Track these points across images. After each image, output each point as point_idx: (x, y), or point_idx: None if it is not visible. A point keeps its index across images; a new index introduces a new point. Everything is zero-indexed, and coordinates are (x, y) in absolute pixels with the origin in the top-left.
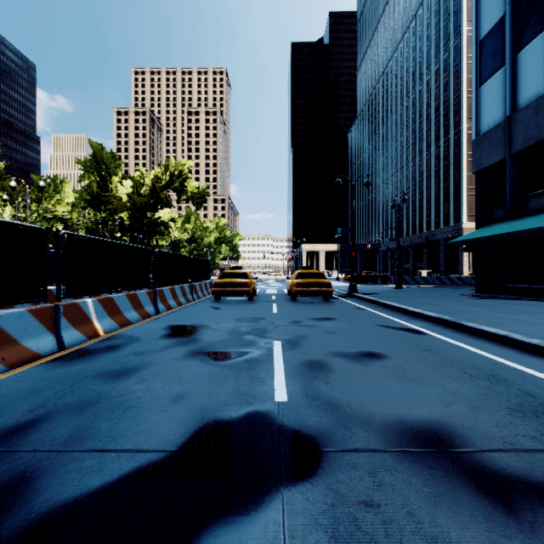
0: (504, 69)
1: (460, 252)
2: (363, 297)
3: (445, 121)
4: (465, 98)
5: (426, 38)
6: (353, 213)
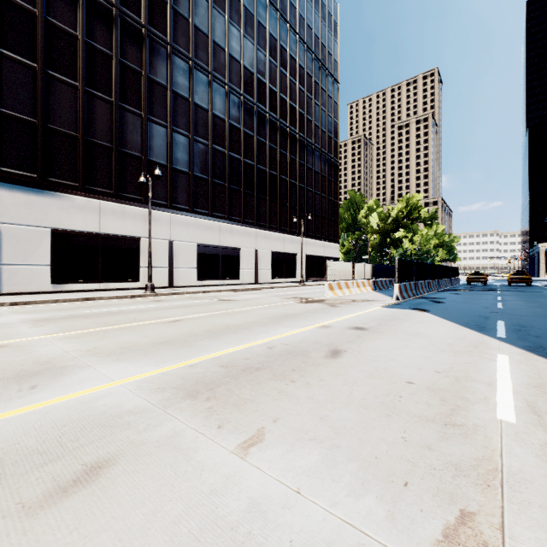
0: None
1: None
2: None
3: None
4: None
5: None
6: None
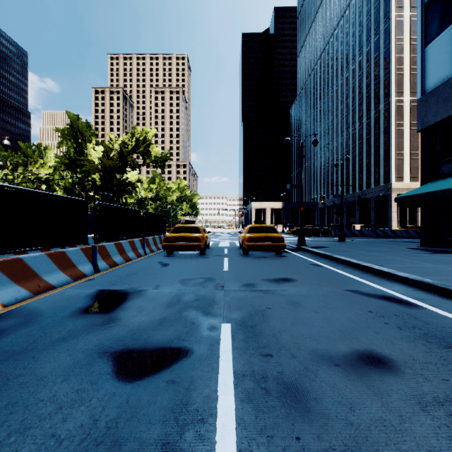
0: None
1: (389, 208)
2: (314, 252)
3: (376, 95)
4: (393, 74)
5: (358, 24)
6: (301, 170)
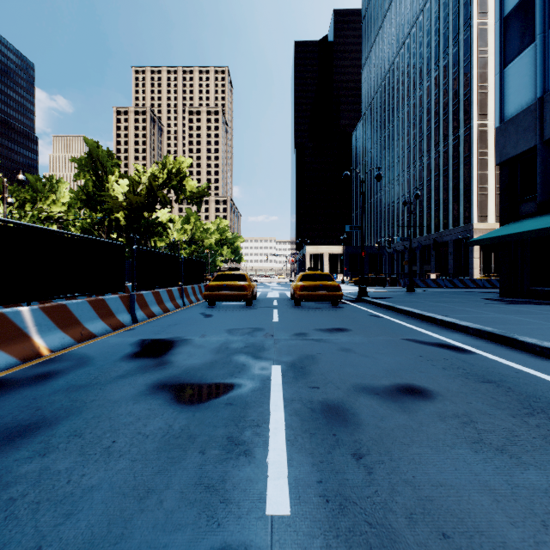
0: (534, 45)
1: (470, 253)
2: (376, 302)
3: (455, 117)
4: (475, 93)
5: (434, 33)
6: (362, 209)
